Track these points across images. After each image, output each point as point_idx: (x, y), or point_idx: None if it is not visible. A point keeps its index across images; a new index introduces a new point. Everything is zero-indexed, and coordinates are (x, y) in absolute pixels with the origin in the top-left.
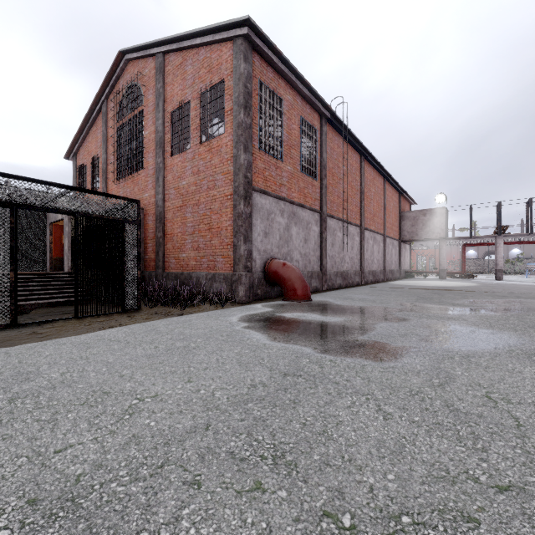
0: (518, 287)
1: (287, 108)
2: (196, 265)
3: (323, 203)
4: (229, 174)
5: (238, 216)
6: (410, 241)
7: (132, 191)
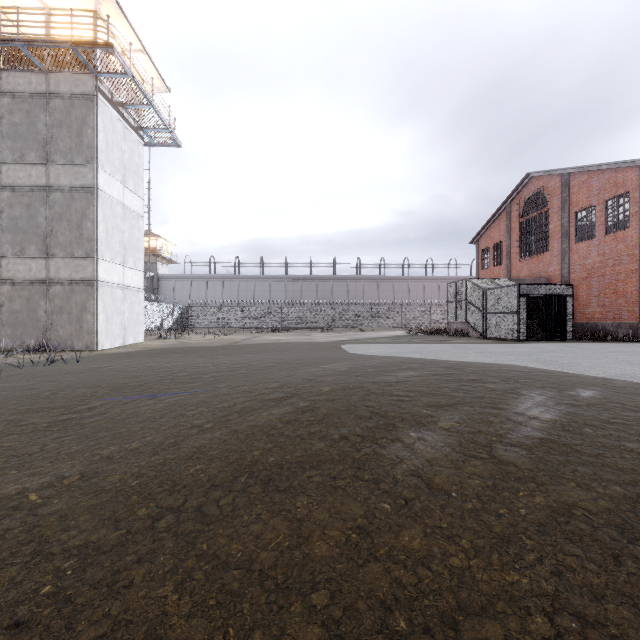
0: None
1: None
2: (601, 317)
3: None
4: (634, 256)
5: None
6: None
7: (536, 267)
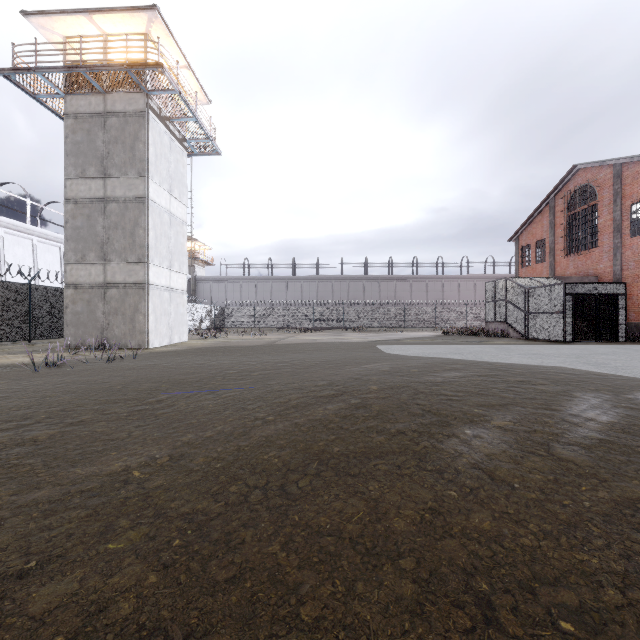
0: None
1: None
2: None
3: None
4: None
5: None
6: None
7: (584, 264)
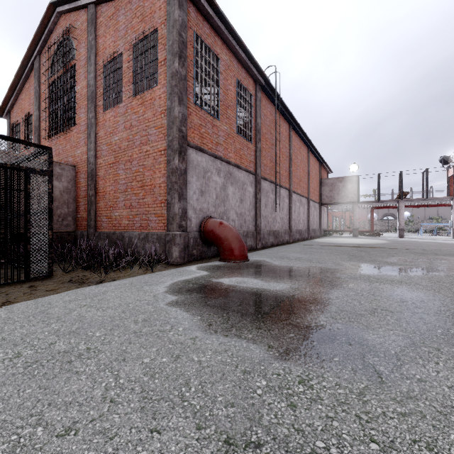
0: (424, 244)
1: (223, 67)
2: (129, 224)
3: (258, 165)
4: (163, 128)
5: (172, 172)
6: (328, 204)
7: (64, 148)
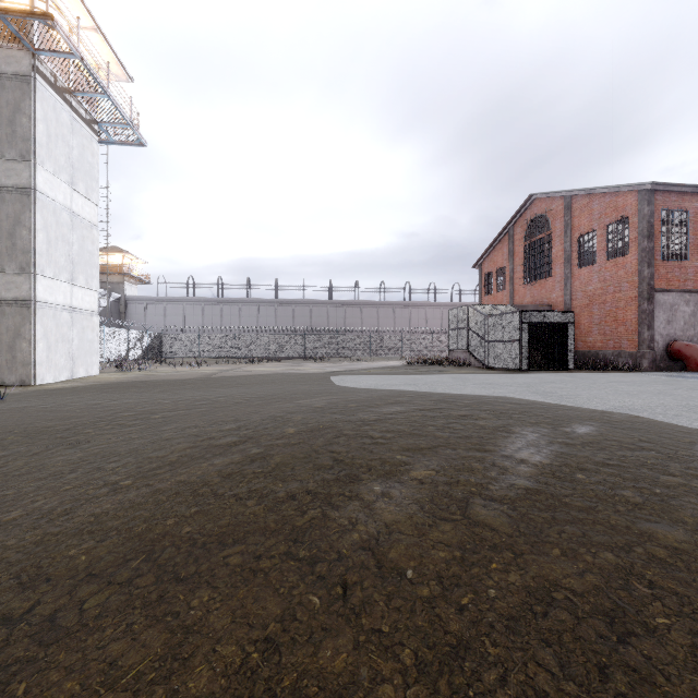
0: None
1: (693, 214)
2: (602, 346)
3: None
4: (633, 282)
5: (642, 312)
6: None
7: (539, 293)
